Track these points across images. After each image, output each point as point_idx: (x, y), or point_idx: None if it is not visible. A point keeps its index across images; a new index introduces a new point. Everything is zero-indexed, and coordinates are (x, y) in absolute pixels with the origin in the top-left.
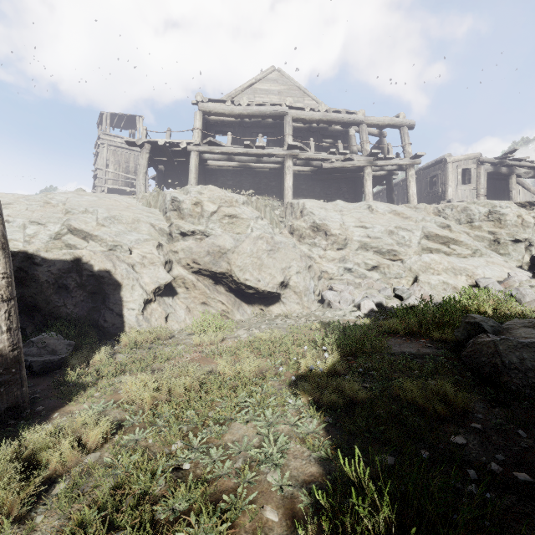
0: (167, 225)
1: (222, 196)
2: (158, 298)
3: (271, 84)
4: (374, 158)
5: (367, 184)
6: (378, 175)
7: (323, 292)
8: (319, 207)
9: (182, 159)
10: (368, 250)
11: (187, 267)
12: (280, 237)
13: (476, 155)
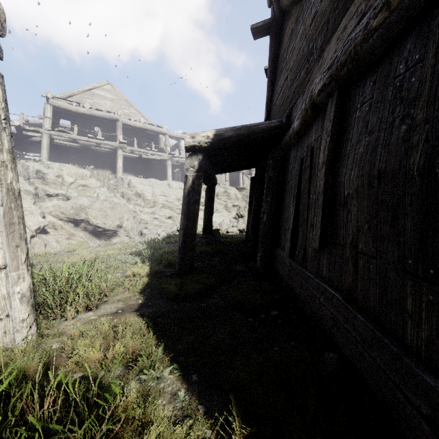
0: (31, 187)
1: (77, 173)
2: (38, 235)
3: (106, 93)
4: (172, 156)
5: (168, 170)
6: (176, 164)
7: (142, 230)
8: (140, 183)
9: (31, 135)
10: (167, 208)
11: (56, 216)
12: (116, 199)
13: None
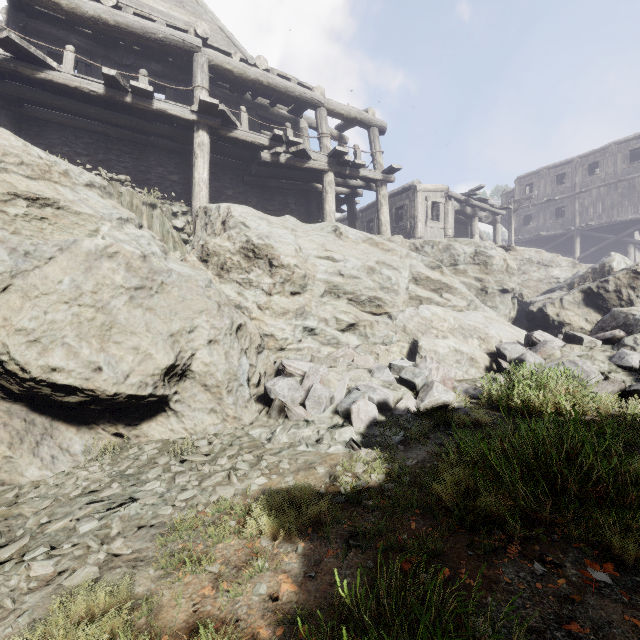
0: None
1: (12, 148)
2: None
3: (172, 6)
4: (339, 160)
5: (328, 198)
6: (339, 192)
7: (270, 384)
8: (258, 216)
9: None
10: (339, 297)
11: None
12: (179, 266)
13: (445, 188)
